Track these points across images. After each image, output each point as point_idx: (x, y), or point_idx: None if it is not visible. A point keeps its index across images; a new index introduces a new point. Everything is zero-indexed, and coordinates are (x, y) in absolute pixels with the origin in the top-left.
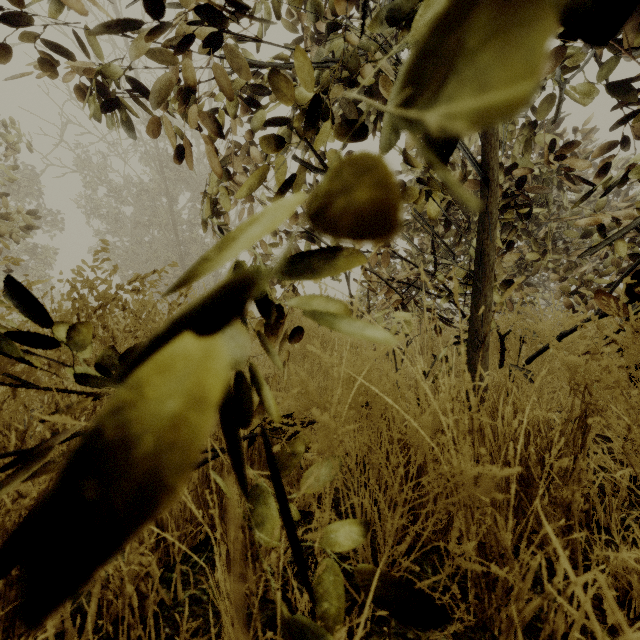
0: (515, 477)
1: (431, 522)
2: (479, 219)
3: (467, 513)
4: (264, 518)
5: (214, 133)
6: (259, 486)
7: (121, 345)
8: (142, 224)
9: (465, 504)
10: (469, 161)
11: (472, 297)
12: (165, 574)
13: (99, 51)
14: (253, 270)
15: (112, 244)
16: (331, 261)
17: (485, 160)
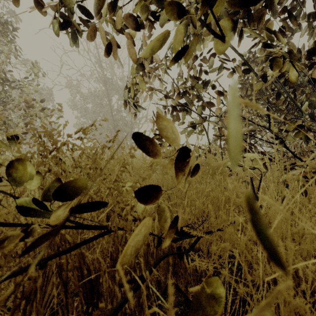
0: None
1: None
2: None
3: None
4: None
5: (132, 28)
6: None
7: (69, 176)
8: (96, 112)
9: None
10: None
11: None
12: None
13: None
14: None
15: (83, 122)
16: None
17: None
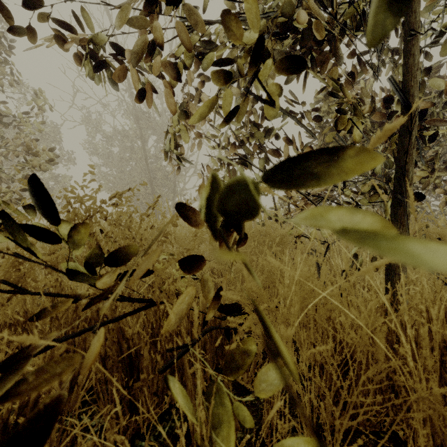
0: (446, 374)
1: (388, 433)
2: (399, 140)
3: (426, 426)
4: (224, 419)
5: (175, 78)
6: (218, 383)
7: (104, 248)
8: (125, 159)
9: (424, 417)
10: (393, 88)
11: (391, 208)
12: (136, 442)
13: (91, 26)
14: (232, 180)
15: (105, 173)
16: (332, 167)
17: (405, 88)
